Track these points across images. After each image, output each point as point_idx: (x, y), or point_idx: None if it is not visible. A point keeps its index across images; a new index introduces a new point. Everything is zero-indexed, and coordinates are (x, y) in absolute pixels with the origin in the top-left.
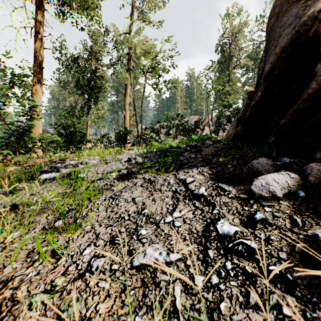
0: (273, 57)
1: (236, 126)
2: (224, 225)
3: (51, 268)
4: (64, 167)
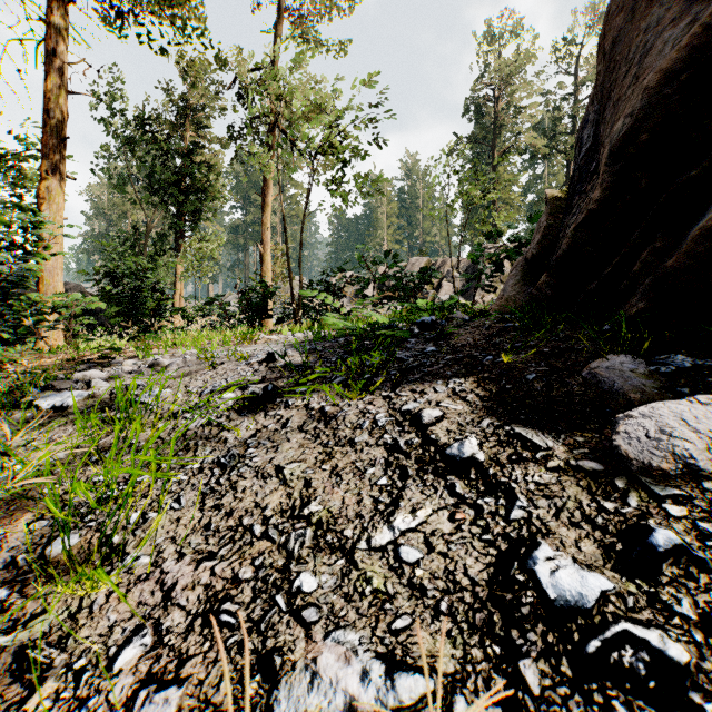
0: (635, 101)
1: (523, 278)
2: (562, 569)
3: None
4: (107, 375)
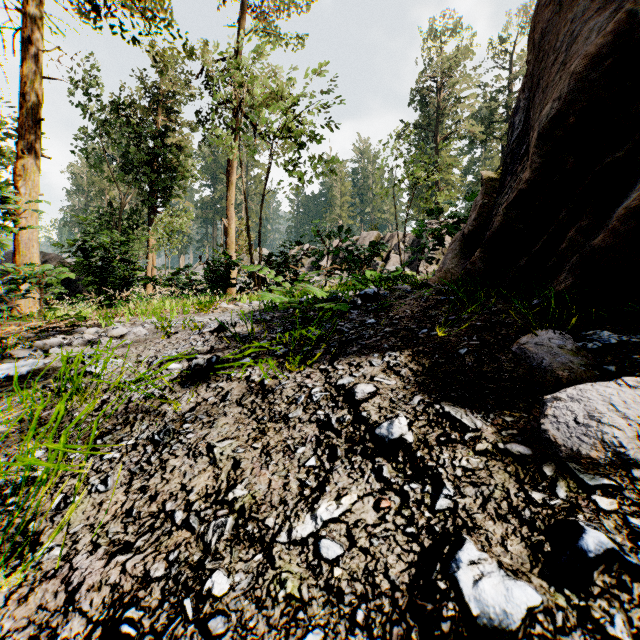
0: (562, 86)
1: (460, 251)
2: (486, 578)
3: None
4: (68, 343)
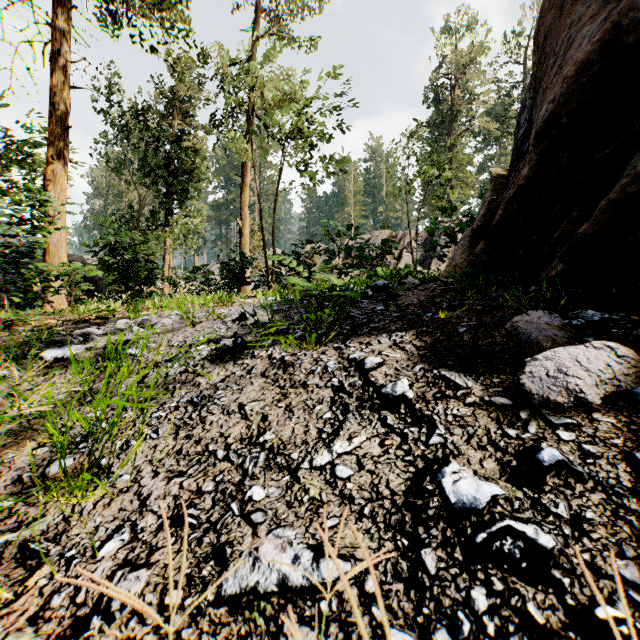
0: (556, 89)
1: (470, 247)
2: (463, 479)
3: (7, 597)
4: (103, 332)
